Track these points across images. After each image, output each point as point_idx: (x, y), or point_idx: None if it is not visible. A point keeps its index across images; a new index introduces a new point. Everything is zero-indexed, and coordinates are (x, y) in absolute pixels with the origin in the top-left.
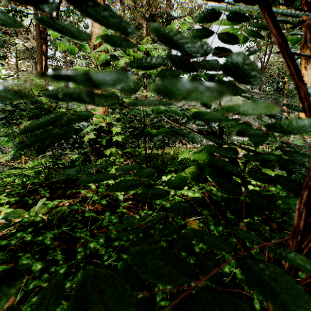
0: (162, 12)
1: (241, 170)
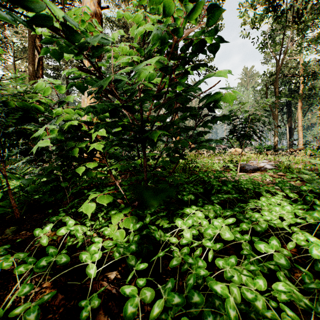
0: None
1: None
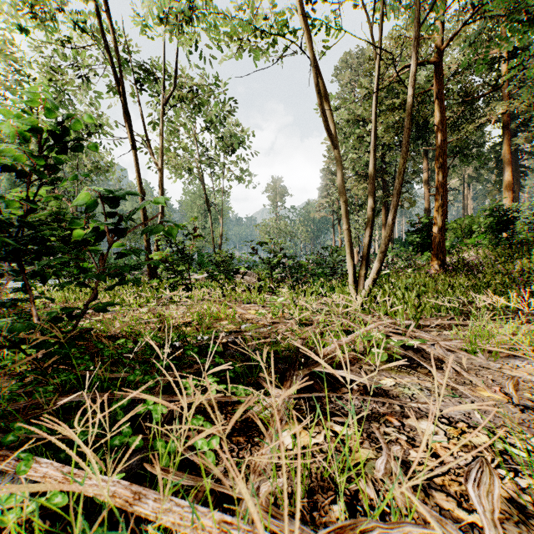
0: None
1: None
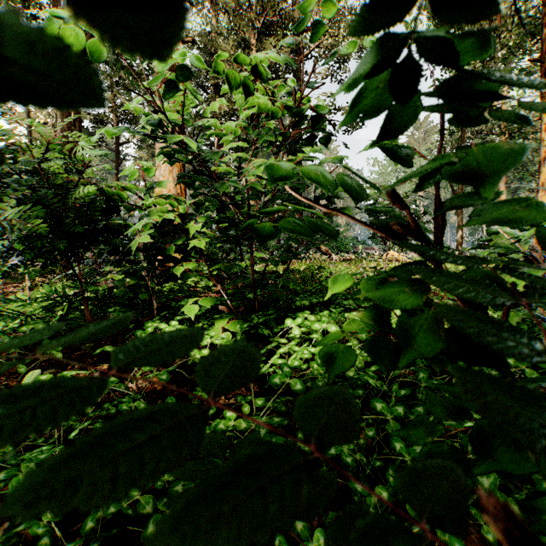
0: (285, 18)
1: (542, 347)
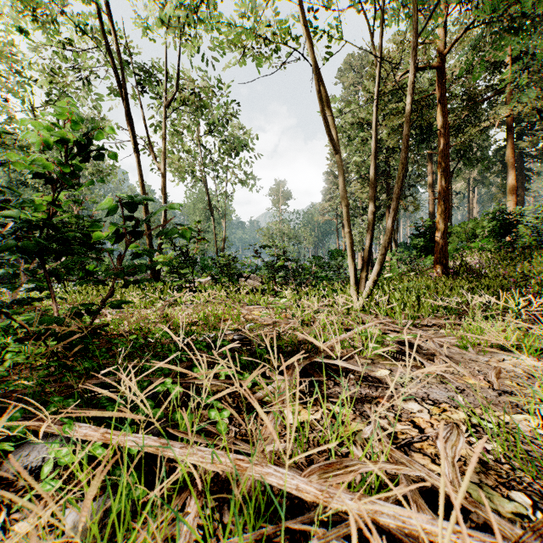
0: None
1: None
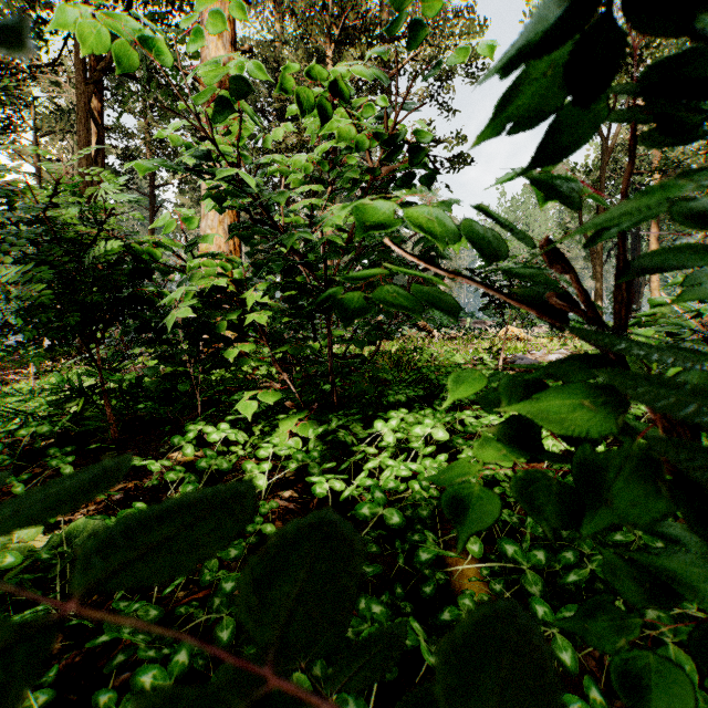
0: (371, 23)
1: None
